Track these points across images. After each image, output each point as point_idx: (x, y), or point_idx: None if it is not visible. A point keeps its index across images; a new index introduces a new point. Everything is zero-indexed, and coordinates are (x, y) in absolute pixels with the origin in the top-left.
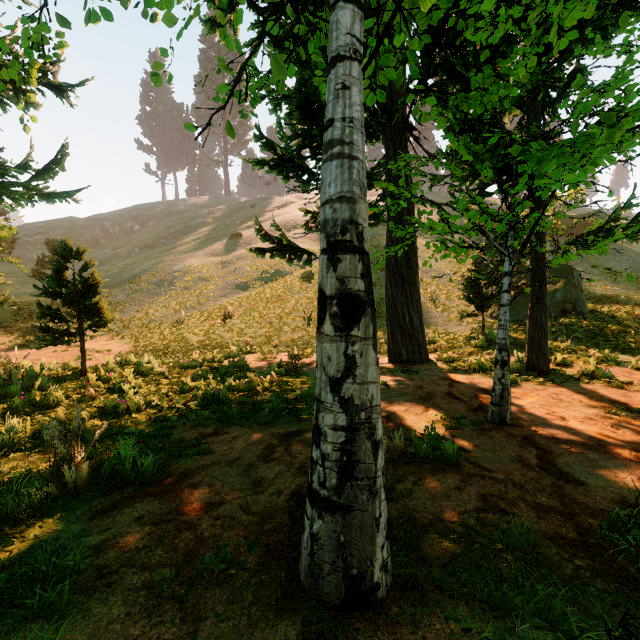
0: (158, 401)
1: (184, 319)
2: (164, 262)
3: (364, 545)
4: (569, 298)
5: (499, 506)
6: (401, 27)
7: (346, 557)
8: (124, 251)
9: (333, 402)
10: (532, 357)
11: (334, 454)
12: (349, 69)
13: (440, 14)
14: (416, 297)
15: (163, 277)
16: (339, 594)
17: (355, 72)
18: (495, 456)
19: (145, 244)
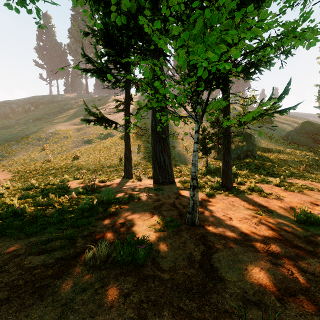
0: None
1: (50, 159)
2: (44, 127)
3: None
4: (249, 149)
5: (146, 316)
6: None
7: None
8: (22, 121)
9: None
10: (224, 180)
11: None
12: None
13: None
14: (167, 147)
15: (42, 136)
16: None
17: None
18: (174, 255)
19: (36, 117)
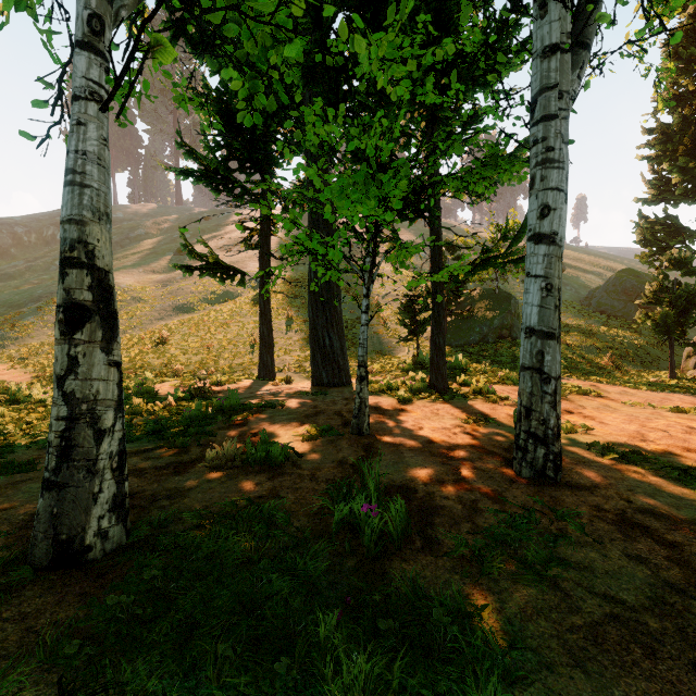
0: (14, 428)
1: None
2: None
3: (76, 515)
4: (505, 324)
5: (279, 493)
6: (261, 57)
7: (57, 526)
8: (41, 264)
9: (58, 397)
10: (432, 377)
11: (55, 441)
12: (85, 108)
13: (300, 49)
14: (337, 320)
15: None
16: (48, 557)
17: (92, 111)
18: (322, 459)
19: None
